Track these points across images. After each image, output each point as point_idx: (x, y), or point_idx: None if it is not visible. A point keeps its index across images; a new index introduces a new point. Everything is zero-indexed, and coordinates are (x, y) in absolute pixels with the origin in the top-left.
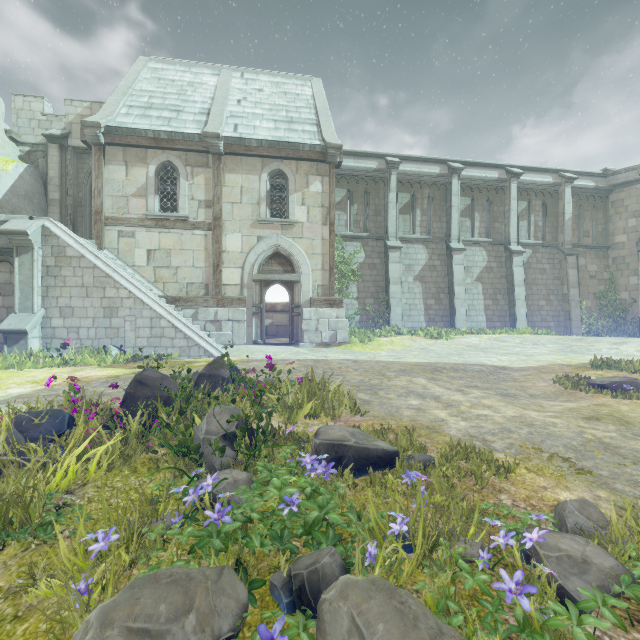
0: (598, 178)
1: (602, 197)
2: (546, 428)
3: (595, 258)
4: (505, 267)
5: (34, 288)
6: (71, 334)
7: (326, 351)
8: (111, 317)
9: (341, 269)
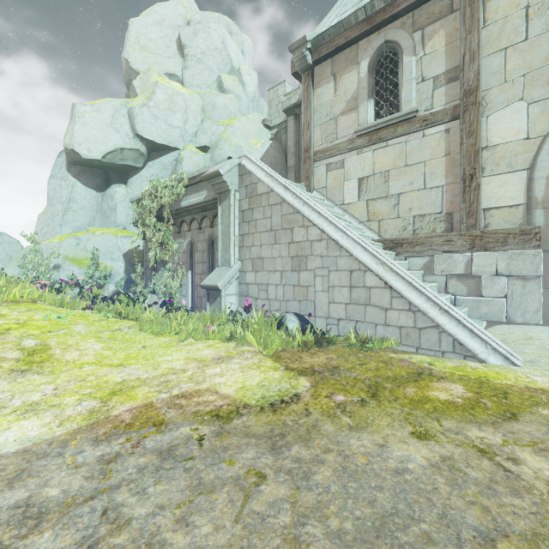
0: None
1: None
2: None
3: None
4: None
5: (230, 238)
6: (261, 292)
7: None
8: (299, 270)
9: None
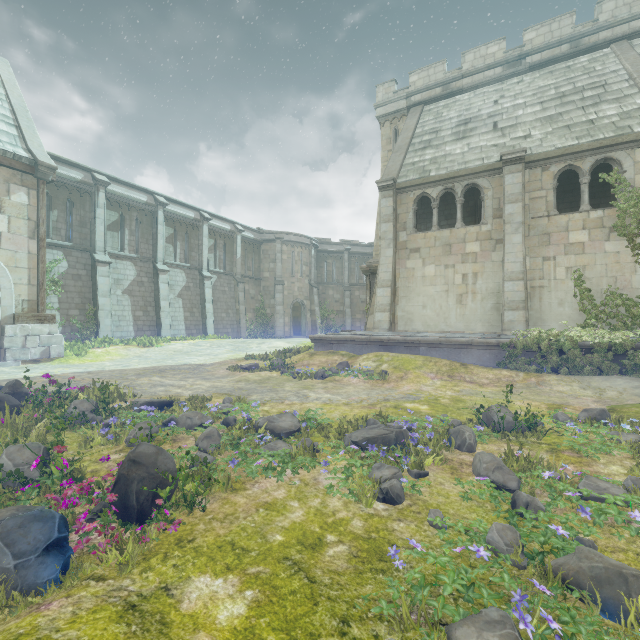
0: (256, 233)
1: (258, 246)
2: (222, 387)
3: (254, 285)
4: (199, 287)
5: None
6: None
7: (41, 367)
8: None
9: None
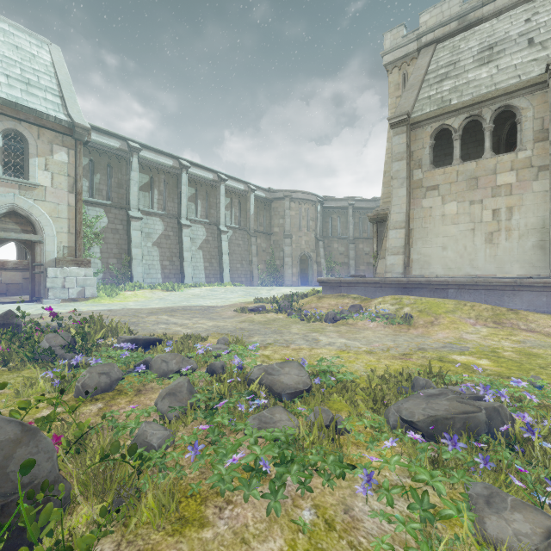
0: (267, 192)
1: (269, 204)
2: (224, 327)
3: (265, 239)
4: (217, 241)
5: None
6: None
7: (76, 305)
8: None
9: (83, 231)
